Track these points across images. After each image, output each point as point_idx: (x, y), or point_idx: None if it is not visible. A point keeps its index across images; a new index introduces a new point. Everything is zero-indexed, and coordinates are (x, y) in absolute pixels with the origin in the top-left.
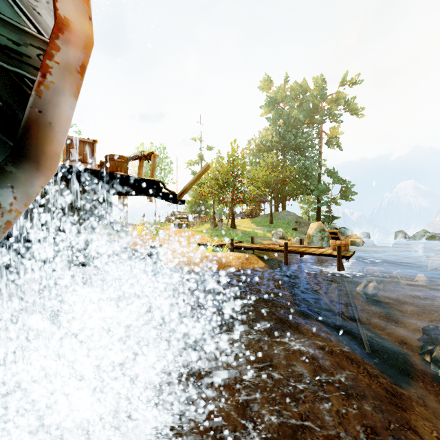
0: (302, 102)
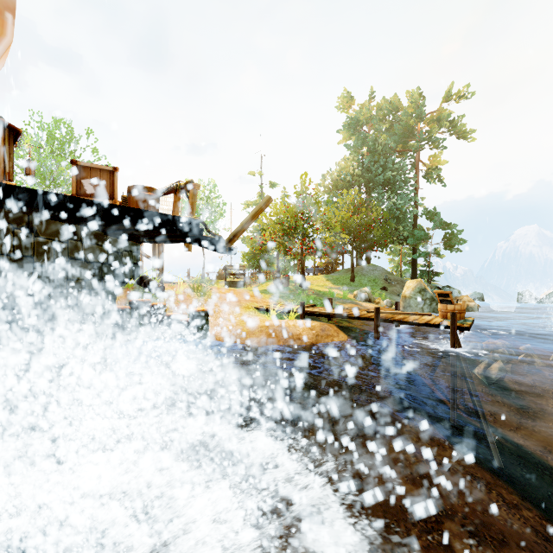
0: (393, 124)
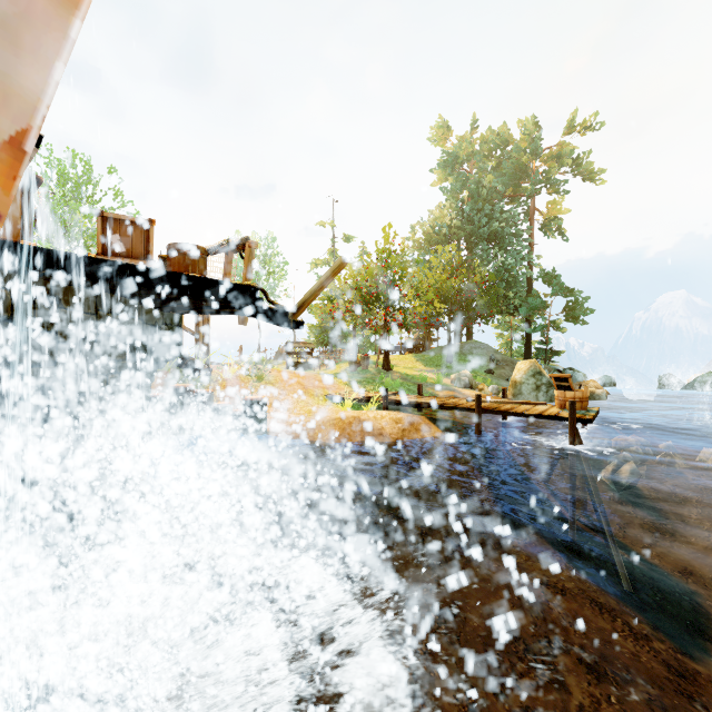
0: (501, 162)
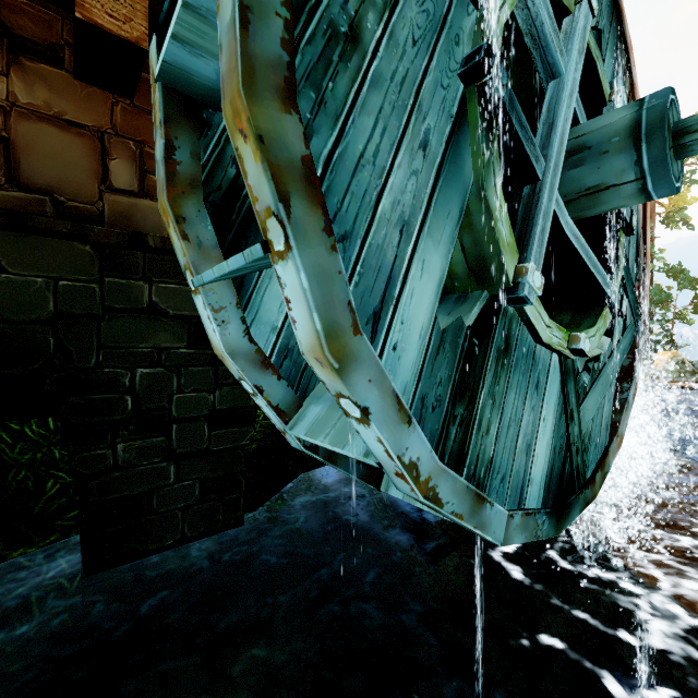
0: None
